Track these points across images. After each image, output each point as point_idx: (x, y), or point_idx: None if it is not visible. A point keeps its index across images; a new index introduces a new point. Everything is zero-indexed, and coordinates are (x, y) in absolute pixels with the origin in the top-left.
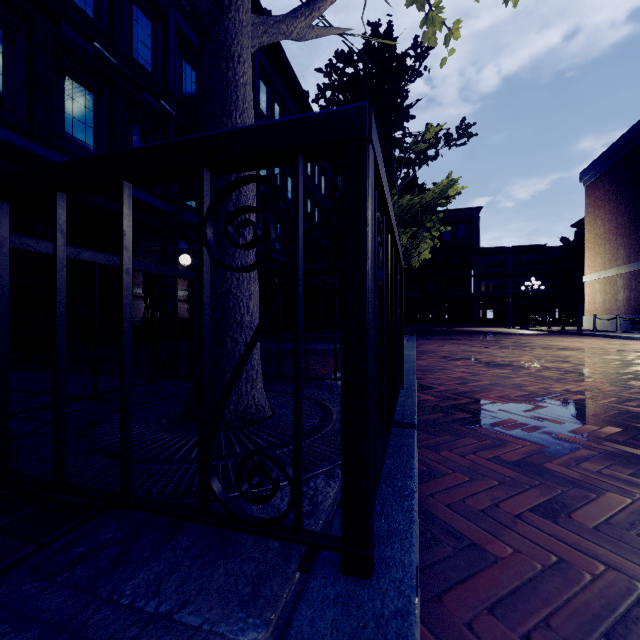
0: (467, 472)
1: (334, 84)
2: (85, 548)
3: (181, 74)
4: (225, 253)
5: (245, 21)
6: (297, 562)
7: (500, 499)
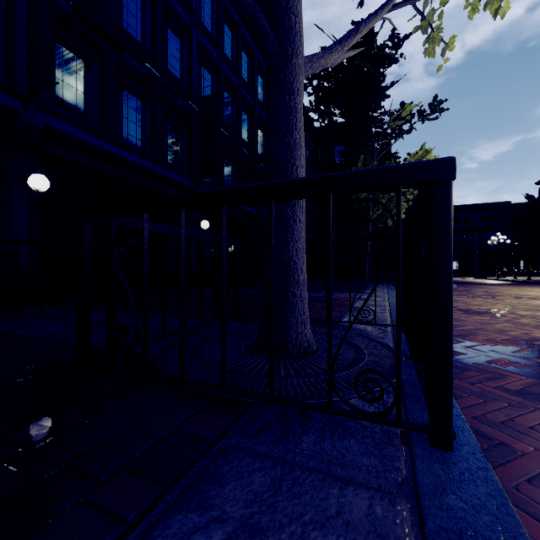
0: (479, 396)
1: (320, 74)
2: (260, 424)
3: (201, 78)
4: (288, 231)
5: (301, 64)
6: (398, 440)
7: (513, 416)
